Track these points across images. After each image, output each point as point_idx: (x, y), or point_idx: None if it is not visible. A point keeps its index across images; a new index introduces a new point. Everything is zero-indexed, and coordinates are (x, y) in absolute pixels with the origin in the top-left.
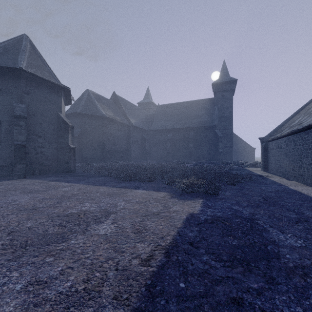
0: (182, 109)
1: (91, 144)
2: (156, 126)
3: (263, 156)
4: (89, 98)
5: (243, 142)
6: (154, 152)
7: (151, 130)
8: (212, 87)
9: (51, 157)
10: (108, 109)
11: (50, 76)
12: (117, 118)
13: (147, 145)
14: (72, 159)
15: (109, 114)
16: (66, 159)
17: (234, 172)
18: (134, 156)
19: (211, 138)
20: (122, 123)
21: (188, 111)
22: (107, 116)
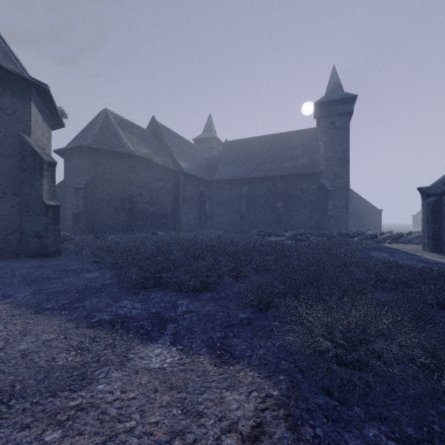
0: (264, 147)
1: (110, 201)
2: (222, 175)
3: (433, 223)
4: (108, 123)
5: (361, 201)
6: (219, 217)
7: (214, 181)
8: (314, 110)
9: (5, 225)
10: (141, 144)
11: (3, 59)
12: (156, 158)
13: (208, 205)
14: (50, 229)
15: (142, 151)
16: (38, 228)
17: (378, 255)
18: (186, 223)
19: (314, 193)
20: (165, 168)
21: (275, 149)
22: (138, 153)
